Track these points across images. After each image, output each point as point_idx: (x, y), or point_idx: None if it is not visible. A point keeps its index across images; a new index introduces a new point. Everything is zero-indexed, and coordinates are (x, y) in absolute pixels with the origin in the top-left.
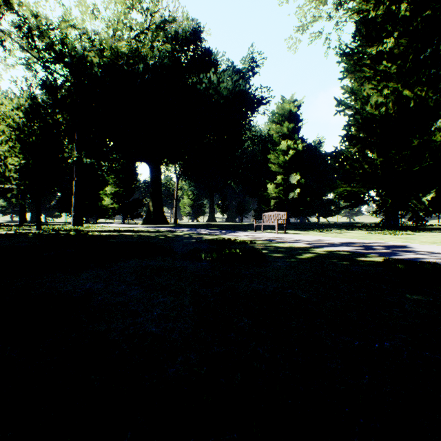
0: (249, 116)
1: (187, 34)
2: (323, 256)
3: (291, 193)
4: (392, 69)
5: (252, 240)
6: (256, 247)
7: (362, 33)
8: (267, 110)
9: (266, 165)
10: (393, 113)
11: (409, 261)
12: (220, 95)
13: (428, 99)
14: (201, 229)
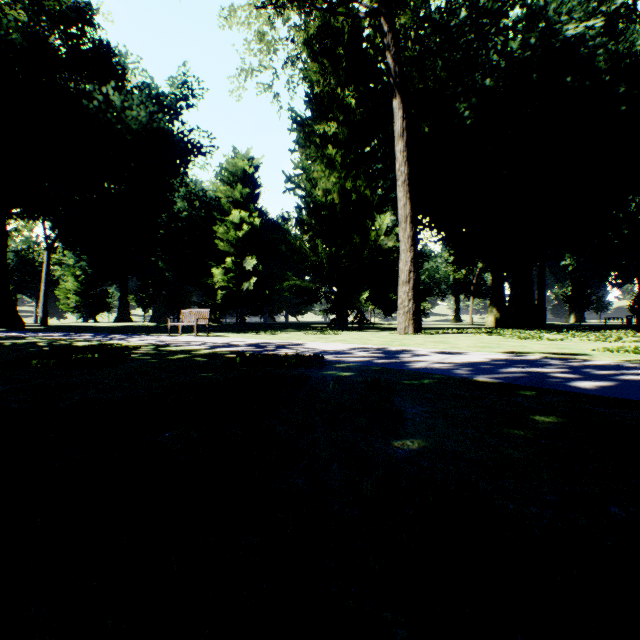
0: (181, 167)
1: (64, 7)
2: (196, 356)
3: (246, 283)
4: (338, 156)
5: (146, 345)
6: (136, 351)
7: (312, 105)
8: (207, 164)
9: (213, 239)
10: (339, 204)
11: (259, 354)
12: (126, 126)
13: (368, 196)
14: (86, 333)
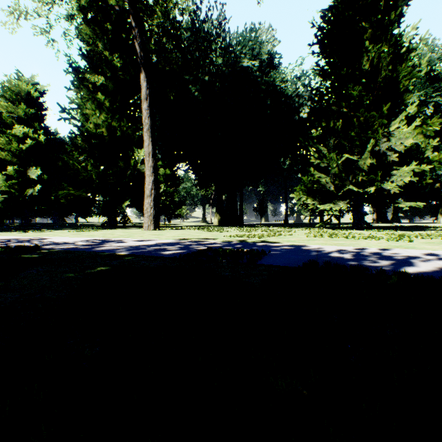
0: None
1: None
2: None
3: (30, 190)
4: (107, 101)
5: None
6: None
7: (85, 58)
8: None
9: None
10: (108, 136)
11: None
12: None
13: (130, 134)
14: None
